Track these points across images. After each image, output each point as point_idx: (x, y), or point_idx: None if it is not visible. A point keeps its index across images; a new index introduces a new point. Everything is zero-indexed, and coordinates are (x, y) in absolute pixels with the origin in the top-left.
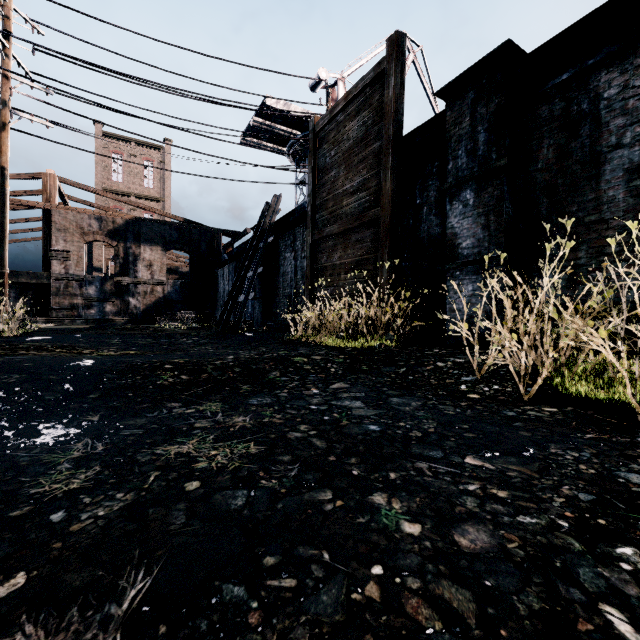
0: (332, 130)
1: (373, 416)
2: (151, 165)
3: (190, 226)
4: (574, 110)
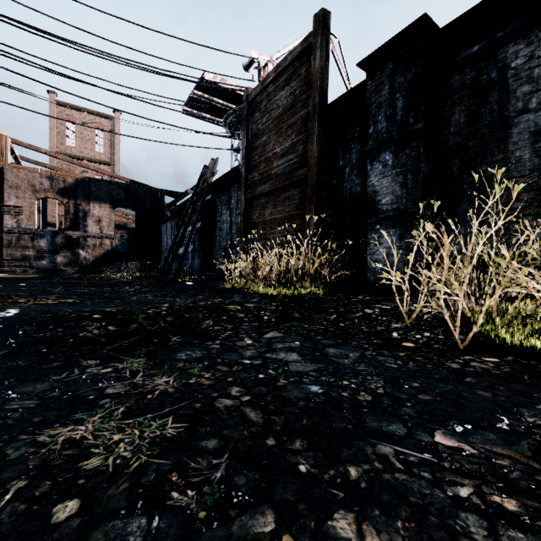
0: (263, 99)
1: (312, 372)
2: (102, 132)
3: (136, 186)
4: (484, 79)
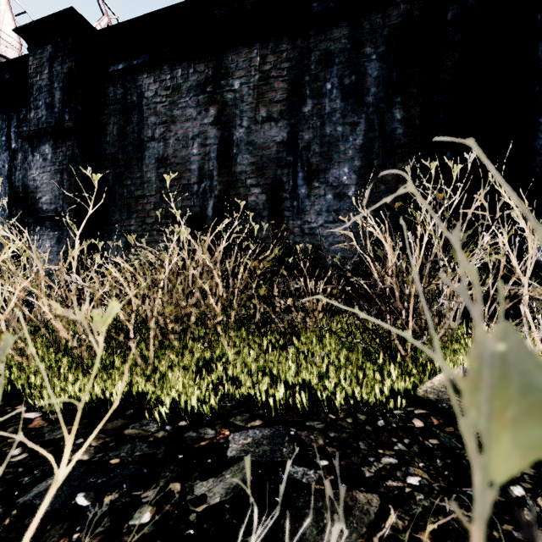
0: None
1: None
2: None
3: None
4: (129, 99)
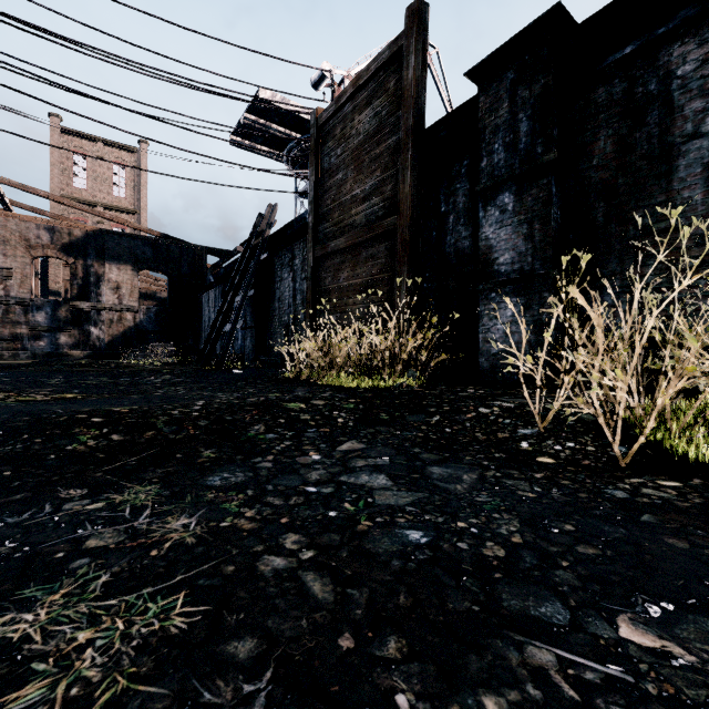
0: (338, 124)
1: (410, 507)
2: (122, 170)
3: (168, 242)
4: (639, 92)
